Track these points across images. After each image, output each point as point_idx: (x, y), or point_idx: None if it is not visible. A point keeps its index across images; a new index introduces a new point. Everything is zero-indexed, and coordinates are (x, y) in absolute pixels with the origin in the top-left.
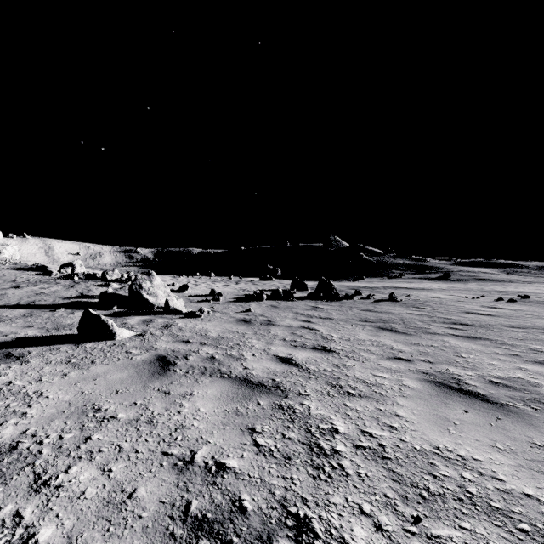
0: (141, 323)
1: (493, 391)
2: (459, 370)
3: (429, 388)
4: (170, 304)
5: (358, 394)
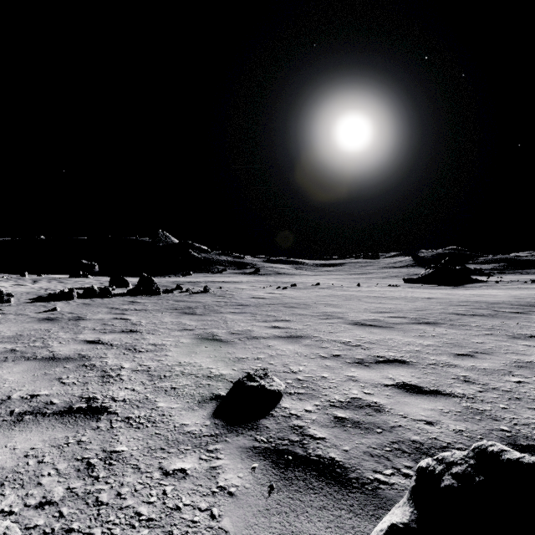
0: None
1: (229, 337)
2: (219, 330)
3: (194, 341)
4: None
5: (146, 351)
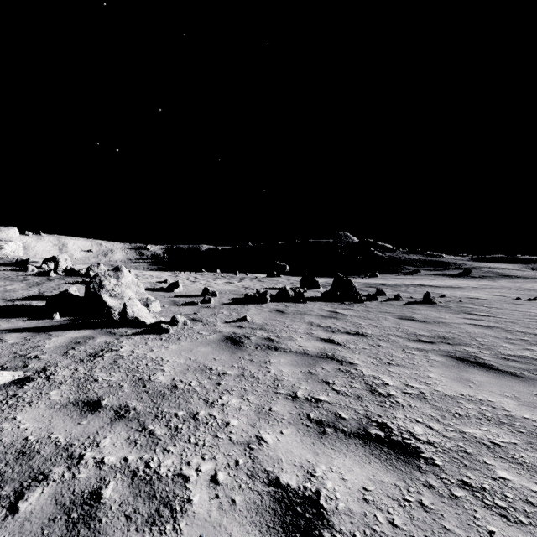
0: (62, 346)
1: None
2: None
3: None
4: (128, 312)
5: None
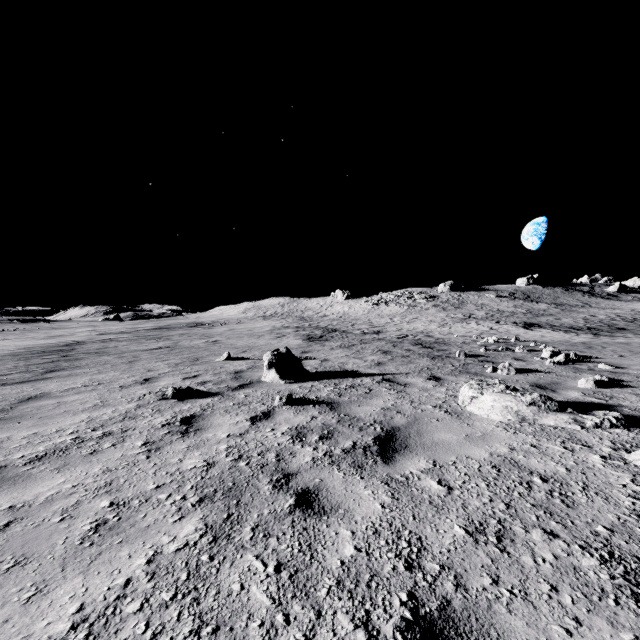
0: None
1: None
2: None
3: None
4: None
5: None
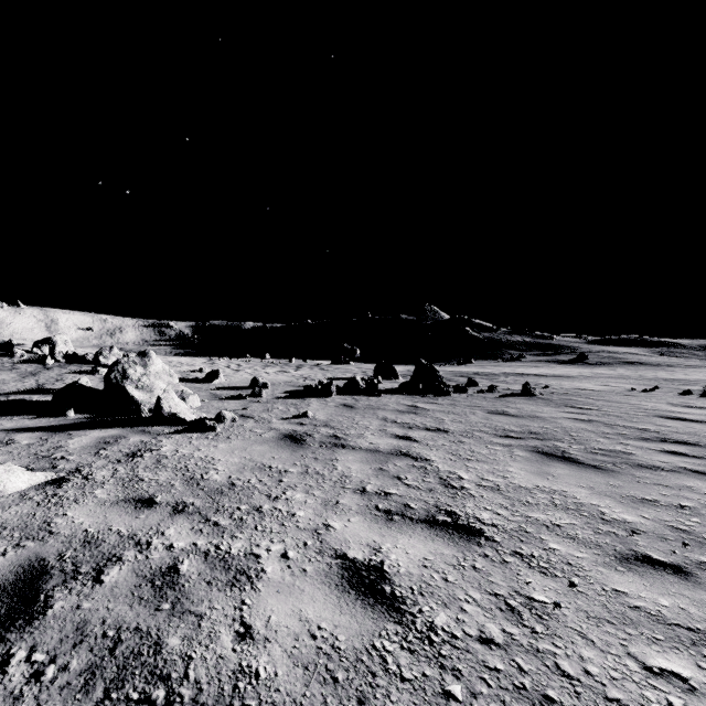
0: (90, 446)
1: None
2: None
3: None
4: (163, 407)
5: None
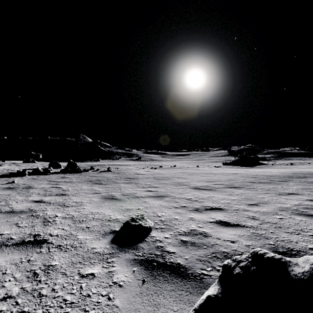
0: None
1: (121, 197)
2: (116, 193)
3: (101, 200)
4: None
5: (71, 206)
